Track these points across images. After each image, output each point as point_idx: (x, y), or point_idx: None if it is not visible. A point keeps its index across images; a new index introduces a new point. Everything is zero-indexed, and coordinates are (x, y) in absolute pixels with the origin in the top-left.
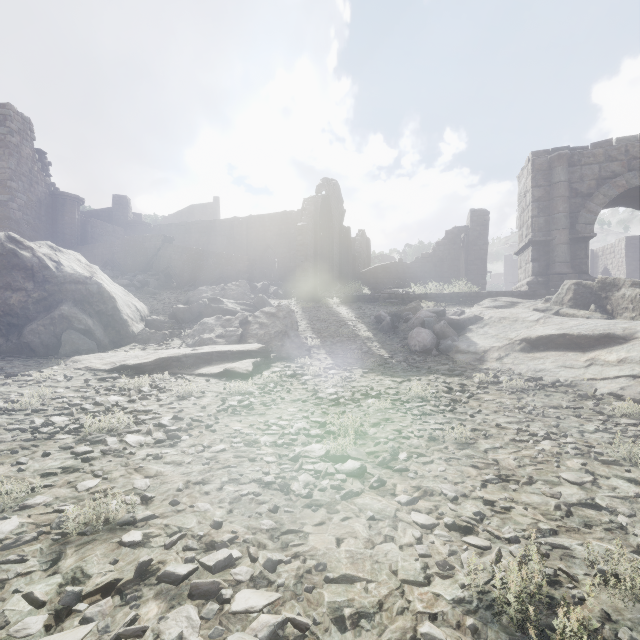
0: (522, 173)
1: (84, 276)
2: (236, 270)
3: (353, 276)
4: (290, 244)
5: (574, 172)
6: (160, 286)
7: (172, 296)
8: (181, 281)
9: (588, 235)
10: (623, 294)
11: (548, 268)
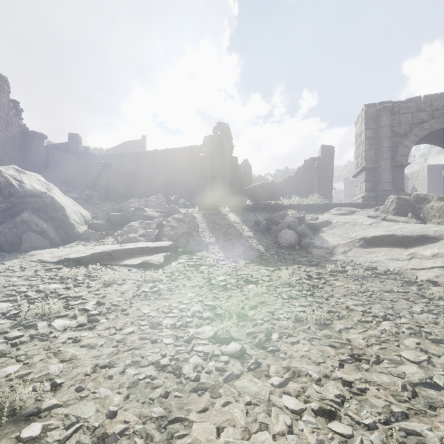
0: (358, 120)
1: (40, 191)
2: (156, 187)
3: (239, 192)
4: (195, 169)
5: (394, 119)
6: (101, 198)
7: (109, 206)
8: (116, 195)
9: (404, 163)
10: (432, 205)
11: (376, 186)
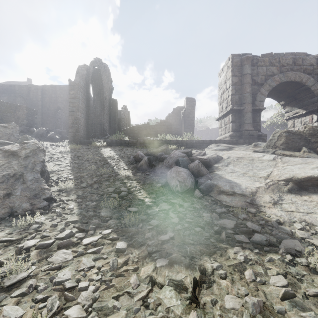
0: (222, 70)
1: None
2: (15, 116)
3: (119, 131)
4: None
5: (254, 69)
6: None
7: None
8: None
9: (262, 108)
10: None
11: (240, 127)
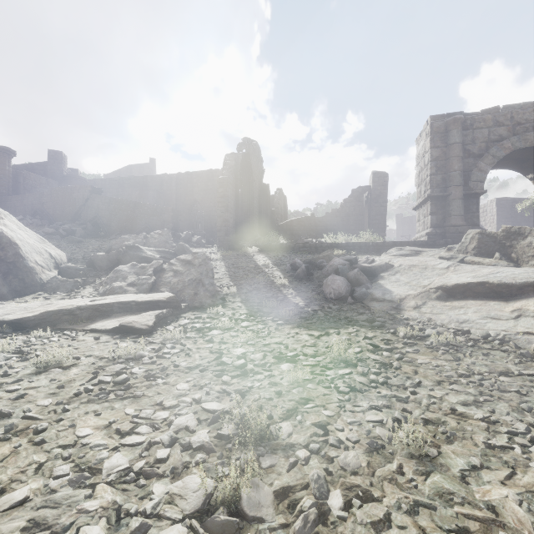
0: (420, 136)
1: None
2: (161, 220)
3: (272, 228)
4: (215, 199)
5: (467, 135)
6: (87, 235)
7: (96, 244)
8: (108, 230)
9: (479, 191)
10: (529, 242)
11: (445, 221)
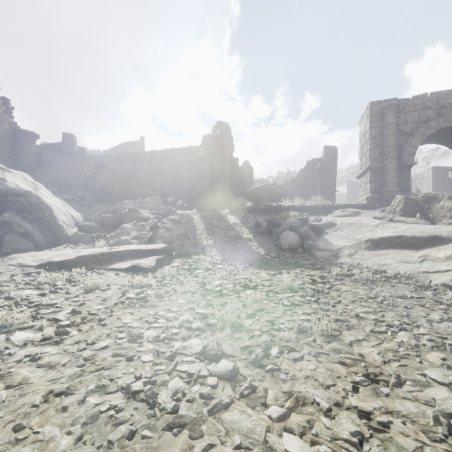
0: (362, 118)
1: (25, 190)
2: (152, 188)
3: (240, 194)
4: (194, 170)
5: (400, 117)
6: (95, 200)
7: (103, 207)
8: (111, 196)
9: (410, 163)
10: (442, 205)
11: (381, 187)
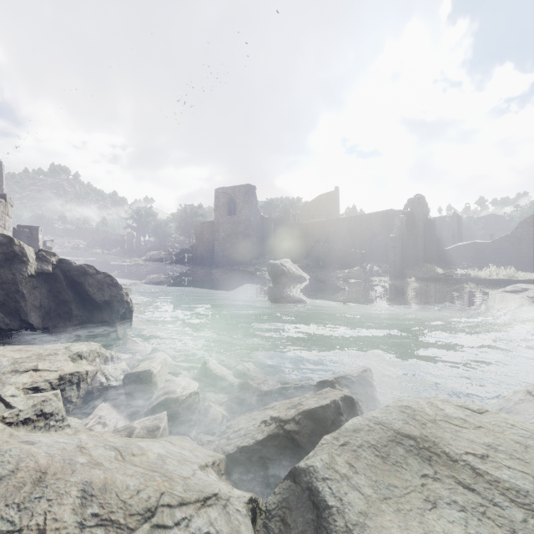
0: None
1: (300, 275)
2: (354, 258)
3: (438, 253)
4: (389, 231)
5: None
6: (314, 266)
7: (322, 273)
8: (324, 263)
9: None
10: None
11: None
